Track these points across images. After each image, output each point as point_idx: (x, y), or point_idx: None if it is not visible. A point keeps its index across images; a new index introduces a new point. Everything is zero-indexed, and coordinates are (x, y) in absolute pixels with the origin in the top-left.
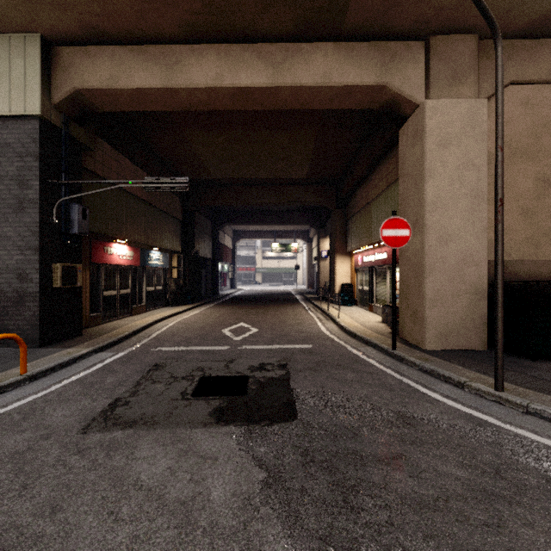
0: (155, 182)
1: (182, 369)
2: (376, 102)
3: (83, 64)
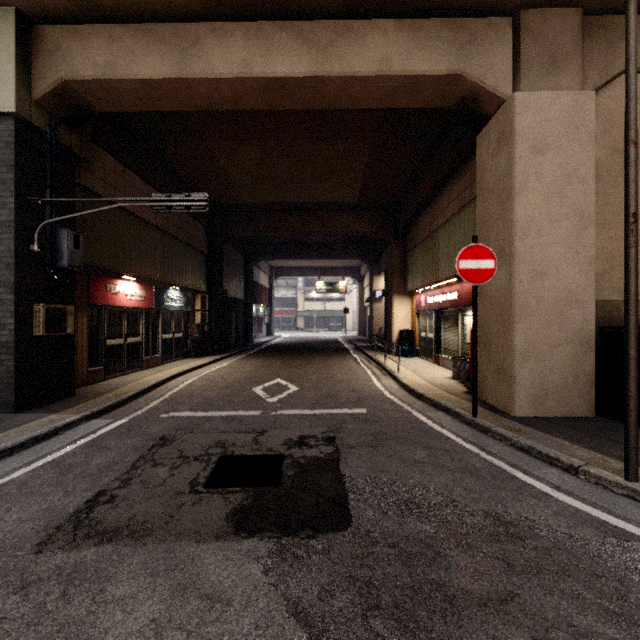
0: (165, 200)
1: (197, 445)
2: (449, 98)
3: (72, 47)
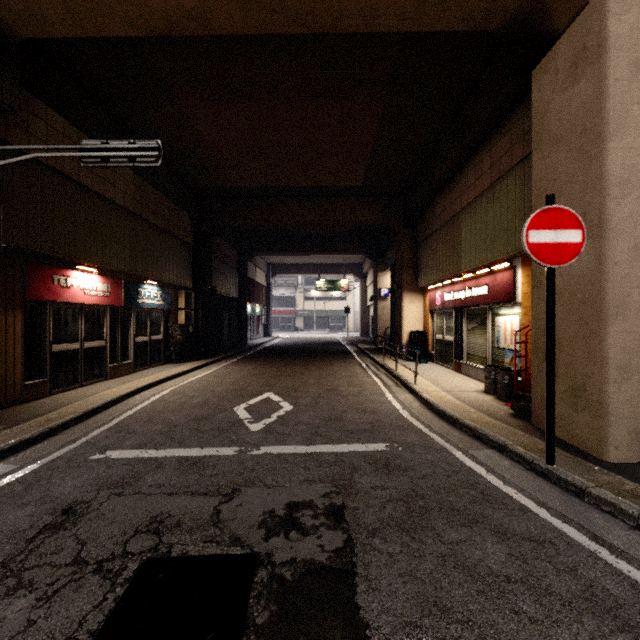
0: (100, 149)
1: (116, 526)
2: (499, 11)
3: None
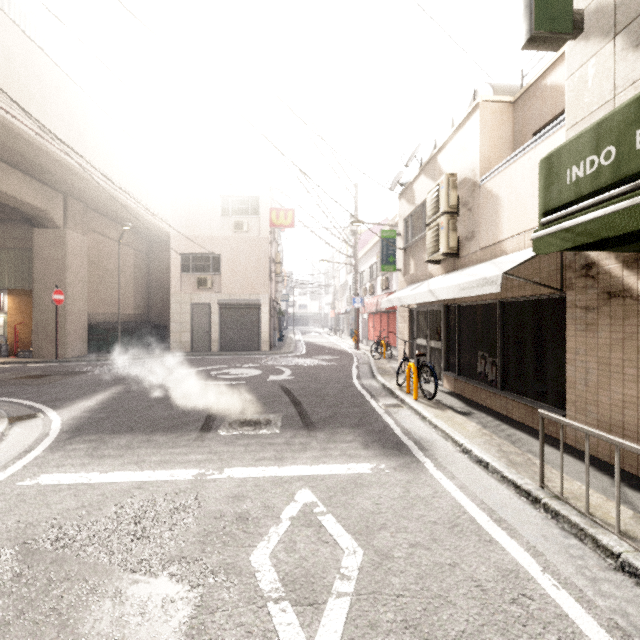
0: None
1: None
2: (31, 211)
3: None
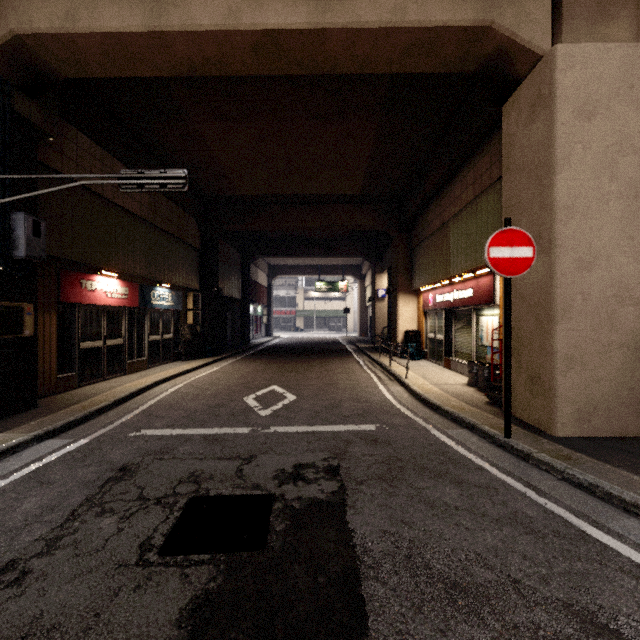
0: (136, 178)
1: (164, 478)
2: (472, 58)
3: None
